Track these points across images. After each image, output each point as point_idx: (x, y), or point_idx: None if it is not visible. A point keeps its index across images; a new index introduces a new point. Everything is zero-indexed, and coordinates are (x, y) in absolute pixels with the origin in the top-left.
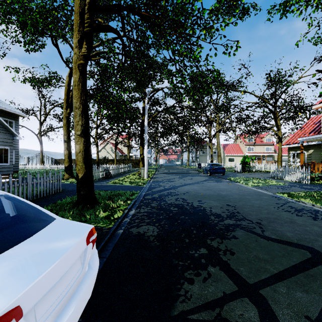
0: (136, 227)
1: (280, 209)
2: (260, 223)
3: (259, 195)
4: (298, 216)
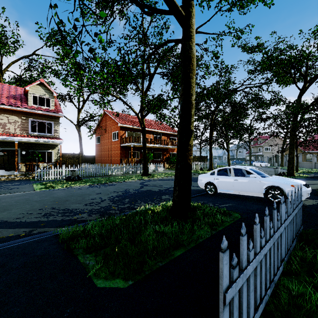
0: (169, 199)
1: (96, 188)
2: (126, 189)
3: (53, 192)
4: (106, 187)
